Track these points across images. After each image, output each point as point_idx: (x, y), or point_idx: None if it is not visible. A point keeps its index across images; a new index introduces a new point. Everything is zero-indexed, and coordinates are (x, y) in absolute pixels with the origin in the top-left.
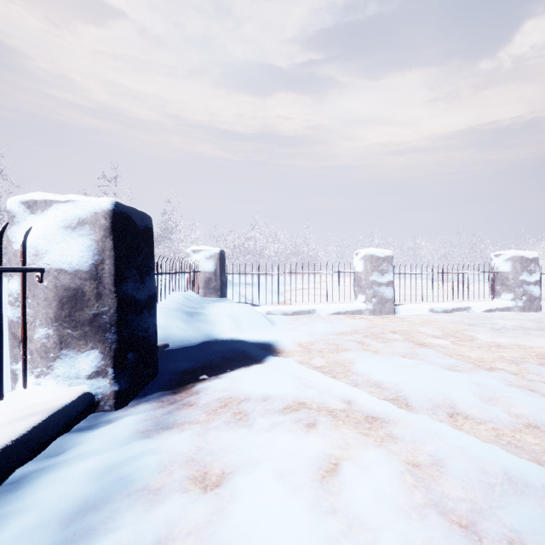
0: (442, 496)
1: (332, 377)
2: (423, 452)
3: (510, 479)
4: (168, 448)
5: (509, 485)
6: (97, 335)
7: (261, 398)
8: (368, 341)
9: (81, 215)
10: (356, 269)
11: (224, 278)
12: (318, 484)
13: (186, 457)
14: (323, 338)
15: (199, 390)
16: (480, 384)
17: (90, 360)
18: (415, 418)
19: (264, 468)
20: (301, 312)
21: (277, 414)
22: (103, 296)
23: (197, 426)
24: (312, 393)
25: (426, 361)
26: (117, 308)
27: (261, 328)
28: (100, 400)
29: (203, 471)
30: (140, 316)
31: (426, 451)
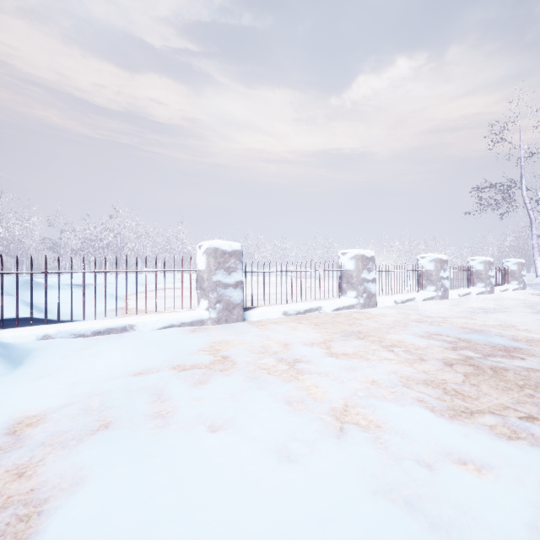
0: None
1: None
2: None
3: None
4: None
5: None
6: None
7: None
8: (172, 388)
9: None
10: (198, 266)
11: None
12: None
13: None
14: (90, 393)
15: None
16: (326, 519)
17: None
18: None
19: None
20: (109, 331)
21: None
22: None
23: None
24: None
25: (245, 438)
26: None
27: None
28: None
29: None
30: None
31: None
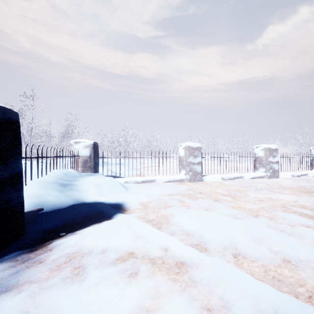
0: None
1: (158, 228)
2: (215, 295)
3: None
4: None
5: None
6: None
7: (100, 251)
8: (185, 199)
9: None
10: (180, 154)
11: (97, 160)
12: None
13: None
14: (157, 198)
15: (53, 247)
16: (252, 228)
17: None
18: (211, 261)
19: None
20: (146, 181)
21: (109, 266)
22: None
23: (35, 286)
24: (140, 244)
25: (219, 213)
26: None
27: (118, 193)
28: None
29: None
30: None
31: (217, 294)
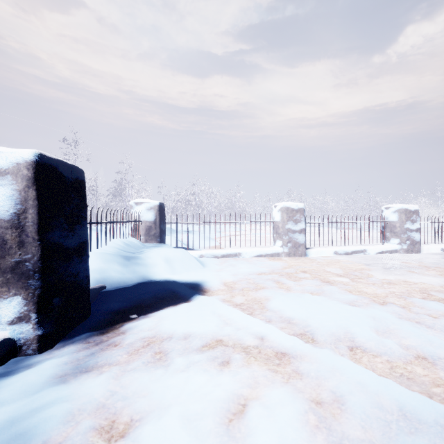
0: (342, 437)
1: (249, 314)
2: (326, 389)
3: (405, 414)
4: (80, 394)
5: (404, 422)
6: (20, 282)
7: (182, 336)
8: (283, 280)
9: (2, 166)
10: (275, 219)
11: (163, 227)
12: (224, 429)
13: (97, 404)
14: (245, 278)
15: (126, 330)
16: (375, 318)
17: (13, 306)
18: (320, 353)
19: (172, 414)
20: (228, 255)
21: (194, 352)
22: (26, 244)
23: (116, 368)
24: (229, 331)
25: (330, 297)
26: (41, 256)
27: (193, 269)
28: (22, 345)
29: (112, 419)
30: (68, 262)
31: (328, 388)
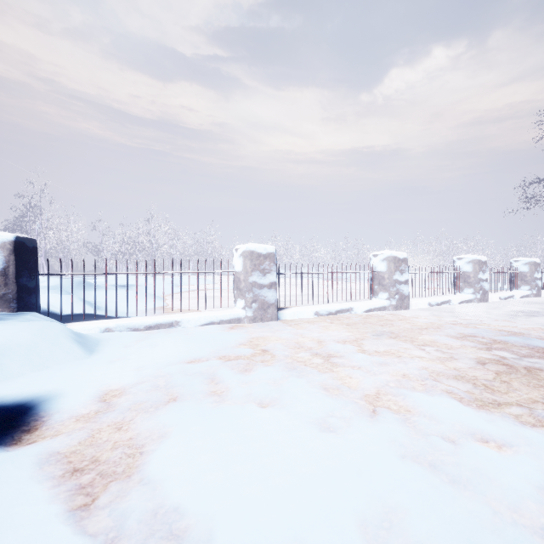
0: None
1: (81, 511)
2: None
3: None
4: None
5: None
6: None
7: None
8: (222, 373)
9: None
10: (235, 268)
11: (30, 281)
12: None
13: None
14: (155, 375)
15: None
16: (362, 470)
17: None
18: None
19: None
20: (158, 326)
21: None
22: None
23: None
24: None
25: (290, 413)
26: None
27: (57, 365)
28: None
29: None
30: None
31: None
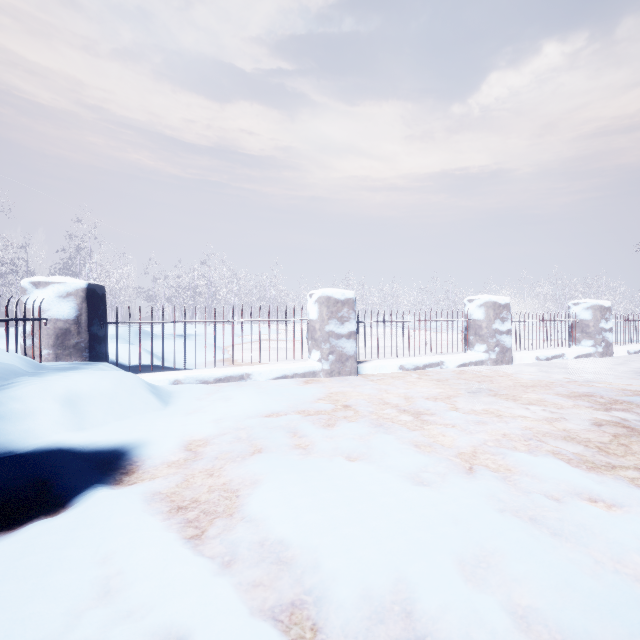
0: None
1: (194, 540)
2: None
3: None
4: None
5: None
6: None
7: None
8: (304, 427)
9: None
10: (309, 316)
11: (100, 330)
12: None
13: None
14: (235, 427)
15: None
16: (459, 520)
17: None
18: None
19: None
20: (228, 379)
21: None
22: None
23: None
24: (88, 634)
25: (380, 467)
26: None
27: (136, 415)
28: None
29: None
30: None
31: None
